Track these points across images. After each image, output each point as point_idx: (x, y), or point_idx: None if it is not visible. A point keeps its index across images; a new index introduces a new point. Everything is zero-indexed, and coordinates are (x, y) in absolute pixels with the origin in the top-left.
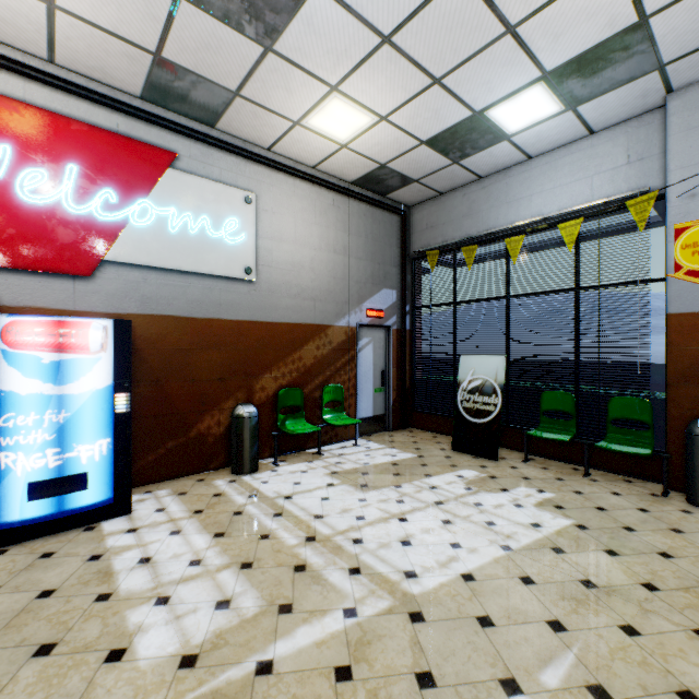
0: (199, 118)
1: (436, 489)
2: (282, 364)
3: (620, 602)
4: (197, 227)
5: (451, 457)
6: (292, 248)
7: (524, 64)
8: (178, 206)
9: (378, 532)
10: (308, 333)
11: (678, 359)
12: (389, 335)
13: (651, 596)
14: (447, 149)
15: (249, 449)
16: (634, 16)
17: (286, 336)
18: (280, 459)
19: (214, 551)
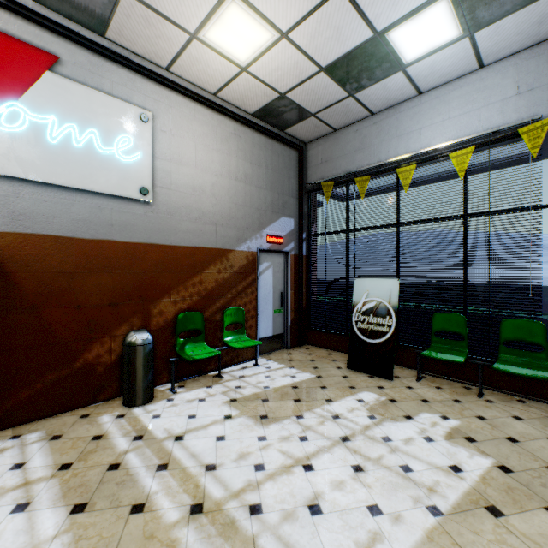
0: (85, 22)
1: (339, 419)
2: (182, 287)
3: None
4: (83, 140)
5: (348, 376)
6: (192, 172)
7: None
8: (59, 115)
9: (280, 491)
10: (209, 257)
11: None
12: (287, 260)
13: None
14: (344, 78)
15: (142, 379)
16: None
17: (186, 260)
18: (178, 384)
19: (62, 542)
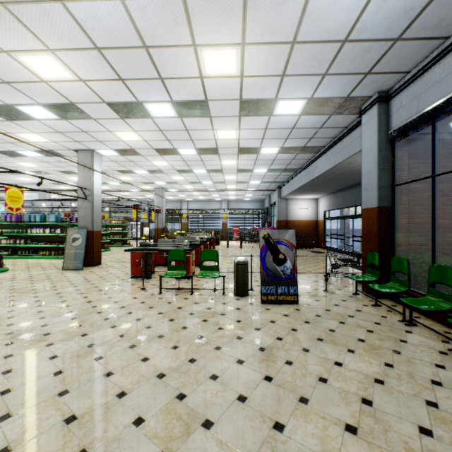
0: None
1: None
2: None
3: None
4: None
5: None
6: None
7: None
8: None
9: None
10: None
11: None
12: None
13: None
14: None
15: None
16: None
17: None
18: None
19: None
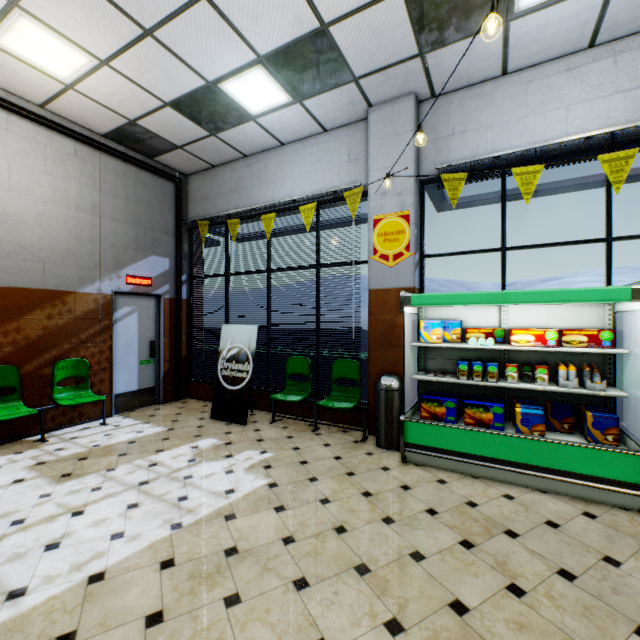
0: None
1: (155, 467)
2: None
3: (248, 566)
4: None
5: (204, 426)
6: (3, 196)
7: (236, 41)
8: None
9: (25, 538)
10: (33, 300)
11: (376, 327)
12: (160, 304)
13: (282, 551)
14: (197, 117)
15: None
16: (315, 20)
17: None
18: None
19: None
